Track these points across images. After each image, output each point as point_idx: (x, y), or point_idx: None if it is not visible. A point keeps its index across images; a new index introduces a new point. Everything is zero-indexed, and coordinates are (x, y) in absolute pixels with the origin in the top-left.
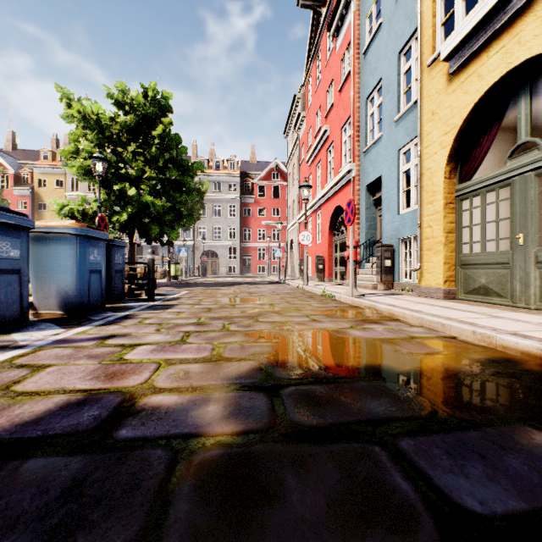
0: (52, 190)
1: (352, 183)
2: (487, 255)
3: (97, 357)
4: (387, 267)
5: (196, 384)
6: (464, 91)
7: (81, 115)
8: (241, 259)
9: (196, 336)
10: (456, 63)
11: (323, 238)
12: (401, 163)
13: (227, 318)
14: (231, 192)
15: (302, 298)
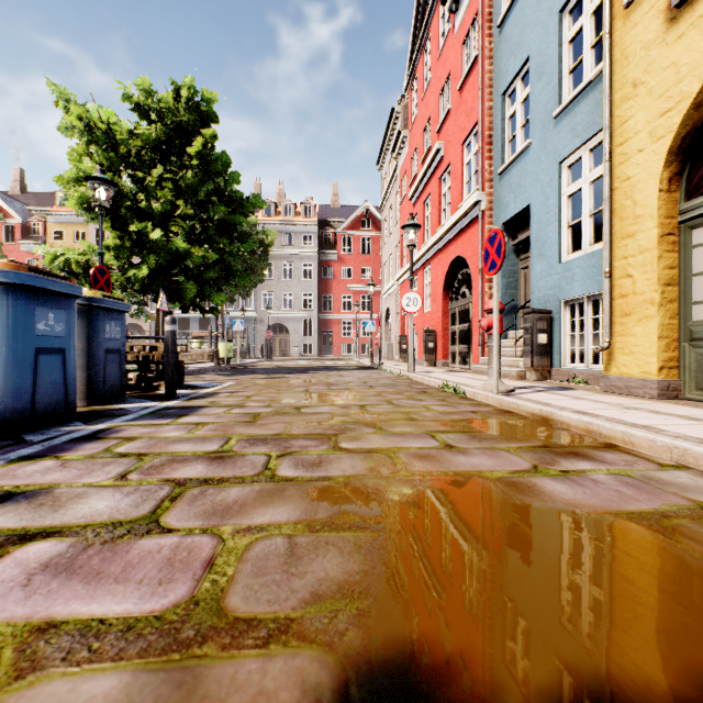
0: (70, 244)
1: (481, 220)
2: None
3: None
4: (541, 344)
5: None
6: None
7: (83, 123)
8: (320, 336)
9: (193, 500)
10: None
11: (435, 304)
12: (565, 183)
13: (280, 438)
14: (306, 246)
15: (411, 394)
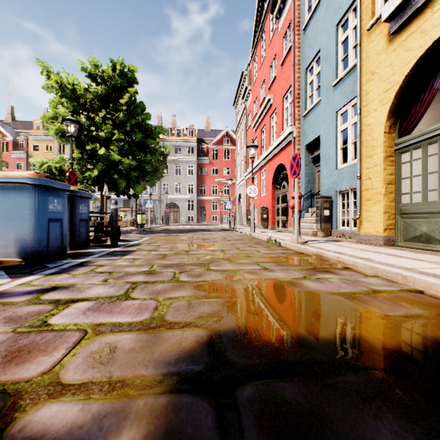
0: (43, 153)
1: (293, 143)
2: (429, 204)
3: (17, 321)
4: (326, 216)
5: (117, 374)
6: (406, 48)
7: (58, 85)
8: (198, 210)
9: (142, 289)
10: (397, 23)
11: (267, 192)
12: (339, 124)
13: (179, 265)
14: (190, 155)
15: (251, 244)
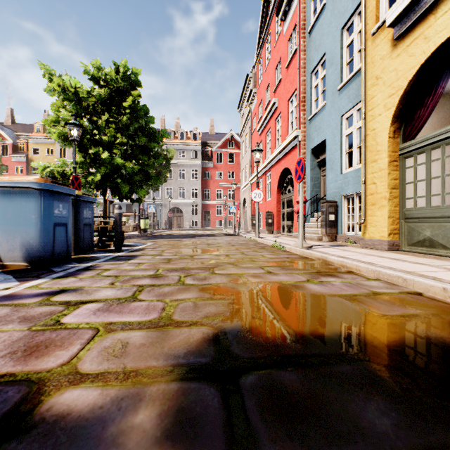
0: (43, 157)
1: (298, 147)
2: (432, 209)
3: (31, 320)
4: (331, 221)
5: (130, 365)
6: (409, 53)
7: (61, 88)
8: (202, 215)
9: (149, 291)
10: (401, 28)
11: (272, 196)
12: (344, 128)
13: (184, 269)
14: (193, 158)
15: (255, 249)
